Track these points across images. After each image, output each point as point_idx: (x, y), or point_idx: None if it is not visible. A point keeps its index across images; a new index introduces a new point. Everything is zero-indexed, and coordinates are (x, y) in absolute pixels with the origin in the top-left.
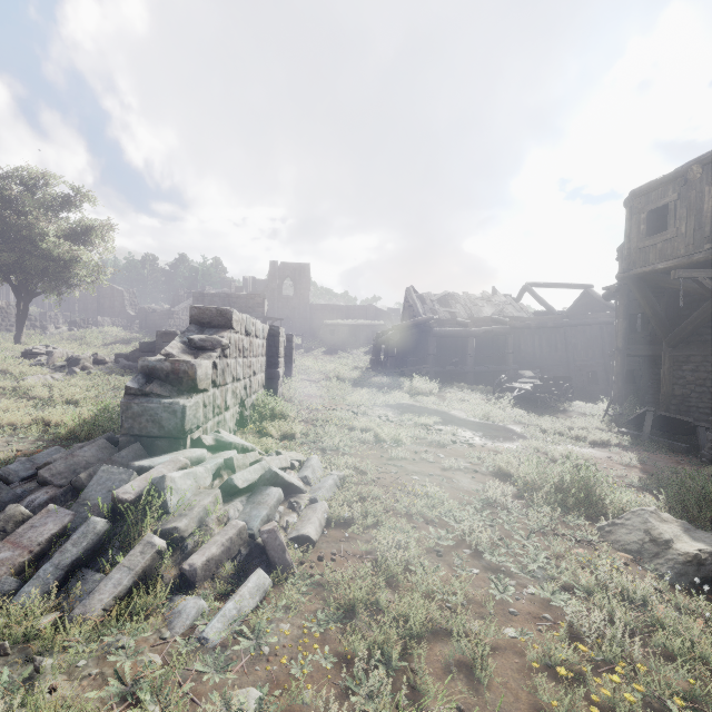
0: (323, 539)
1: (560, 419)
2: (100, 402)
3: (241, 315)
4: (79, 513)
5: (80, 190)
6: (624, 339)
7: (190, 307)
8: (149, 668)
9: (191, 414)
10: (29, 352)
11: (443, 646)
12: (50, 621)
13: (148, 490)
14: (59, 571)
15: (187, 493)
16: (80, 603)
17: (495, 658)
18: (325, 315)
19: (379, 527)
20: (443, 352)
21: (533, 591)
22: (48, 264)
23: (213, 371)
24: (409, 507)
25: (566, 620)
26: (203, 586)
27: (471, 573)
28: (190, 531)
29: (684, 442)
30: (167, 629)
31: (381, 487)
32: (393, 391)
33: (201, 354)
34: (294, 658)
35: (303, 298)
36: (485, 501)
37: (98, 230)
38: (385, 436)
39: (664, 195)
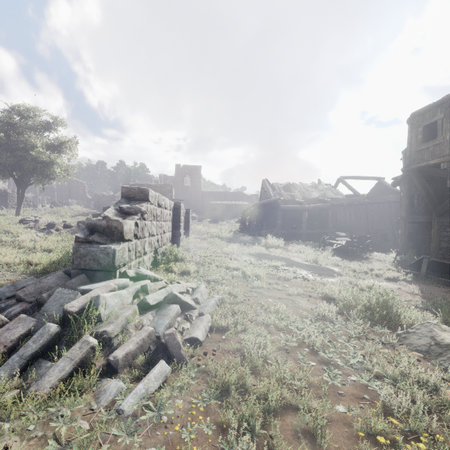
0: (207, 340)
1: (364, 264)
2: (63, 249)
3: (155, 193)
4: (40, 320)
5: (56, 119)
6: (406, 212)
7: (121, 187)
8: (78, 432)
9: (120, 255)
10: (24, 220)
11: (292, 418)
12: (12, 396)
13: (88, 305)
14: (22, 360)
15: (114, 307)
16: (35, 383)
17: (330, 427)
18: (210, 198)
19: (246, 333)
20: (286, 220)
21: (354, 378)
22: (36, 165)
23: (135, 228)
24: (266, 319)
25: (380, 400)
26: (123, 372)
27: (310, 365)
28: (116, 333)
29: (449, 278)
30: (95, 402)
31: (246, 306)
32: (254, 245)
33: (128, 217)
34: (184, 425)
35: (196, 188)
36: (317, 315)
37: (67, 144)
38: (249, 273)
39: (434, 115)
